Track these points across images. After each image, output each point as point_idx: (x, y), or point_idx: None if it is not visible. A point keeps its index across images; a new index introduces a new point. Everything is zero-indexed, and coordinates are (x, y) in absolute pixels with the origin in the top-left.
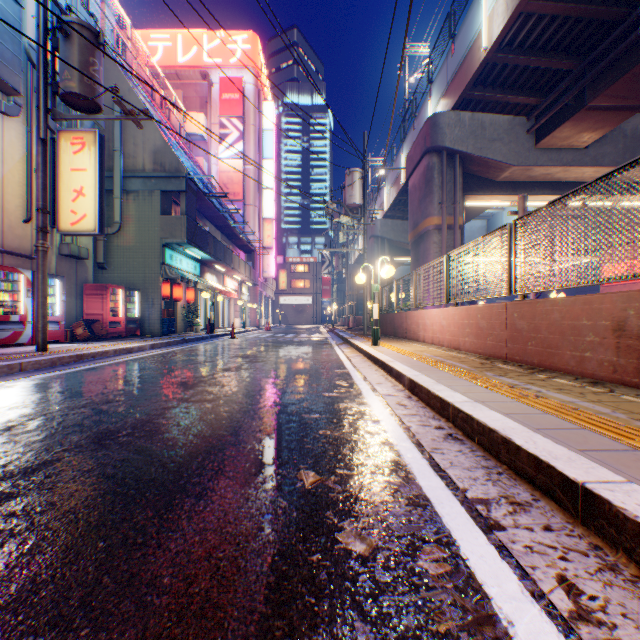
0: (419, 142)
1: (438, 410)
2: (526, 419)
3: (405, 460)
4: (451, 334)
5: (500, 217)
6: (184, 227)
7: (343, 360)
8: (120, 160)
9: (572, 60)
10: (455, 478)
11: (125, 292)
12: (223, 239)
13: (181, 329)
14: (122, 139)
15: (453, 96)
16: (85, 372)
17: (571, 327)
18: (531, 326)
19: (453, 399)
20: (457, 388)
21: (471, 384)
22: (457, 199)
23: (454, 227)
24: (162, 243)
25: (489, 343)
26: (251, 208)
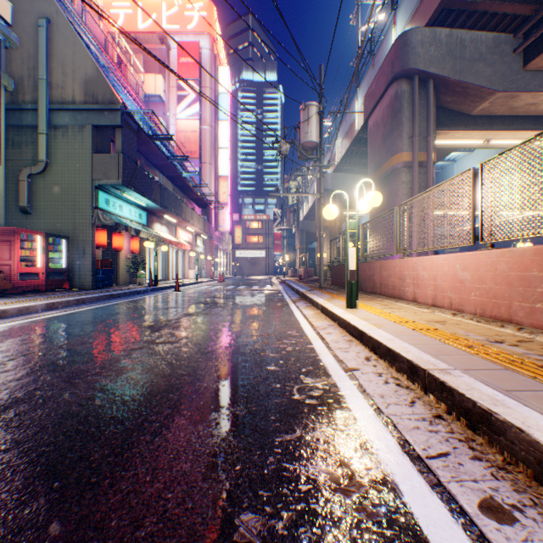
0: (384, 71)
1: None
2: None
3: None
4: (487, 294)
5: (451, 169)
6: (119, 167)
7: (310, 337)
8: (45, 90)
9: None
10: None
11: (45, 239)
12: (176, 191)
13: (125, 281)
14: (48, 67)
15: (429, 8)
16: None
17: None
18: None
19: None
20: None
21: None
22: (431, 131)
23: (427, 164)
24: (94, 185)
25: None
26: (207, 166)
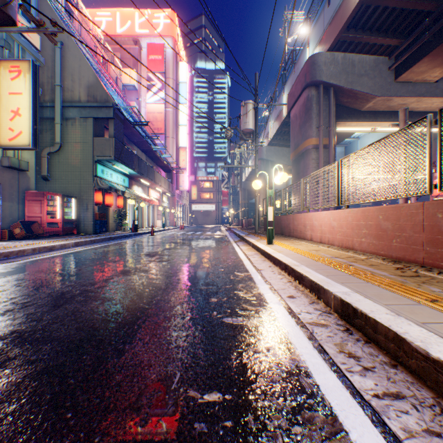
0: (300, 79)
1: None
2: None
3: None
4: (343, 234)
5: (356, 144)
6: (112, 147)
7: (242, 259)
8: (60, 93)
9: (434, 1)
10: None
11: (62, 199)
12: (148, 160)
13: (113, 228)
14: (62, 76)
15: (329, 39)
16: None
17: None
18: None
19: None
20: None
21: None
22: (331, 124)
23: (329, 146)
24: (94, 160)
25: (396, 245)
26: (170, 139)
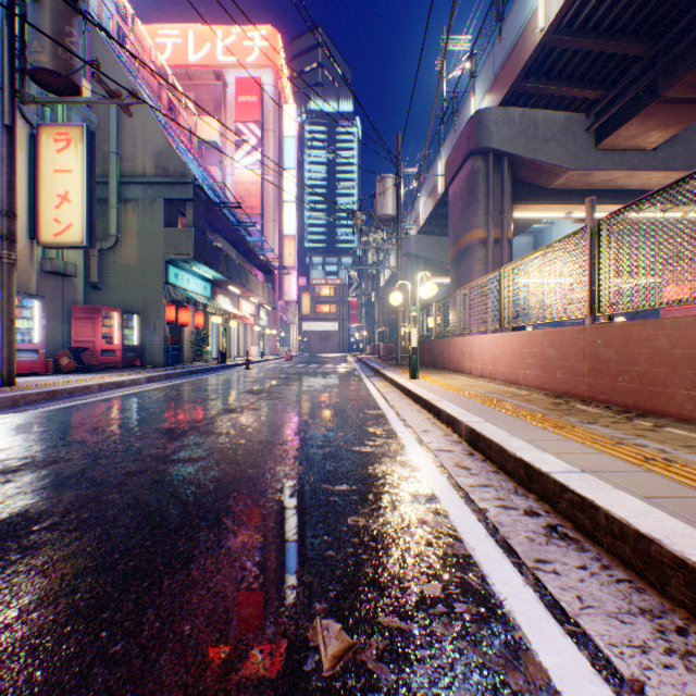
0: (461, 144)
1: (521, 480)
2: (688, 511)
3: (497, 590)
4: (507, 365)
5: (549, 233)
6: (191, 241)
7: (376, 397)
8: (117, 164)
9: (643, 44)
10: (605, 646)
11: (121, 316)
12: (238, 257)
13: (189, 358)
14: (119, 139)
15: (501, 89)
16: (50, 414)
17: (688, 358)
18: (623, 356)
19: (547, 466)
20: (543, 445)
21: (559, 437)
22: (505, 209)
23: (502, 241)
24: (165, 259)
25: (560, 377)
26: (270, 223)
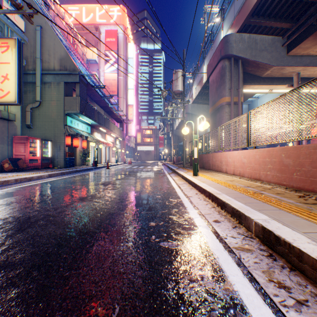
0: (216, 54)
1: None
2: None
3: None
4: (252, 168)
5: (256, 102)
6: (78, 104)
7: (175, 187)
8: (40, 64)
9: None
10: None
11: (41, 141)
12: (105, 114)
13: (79, 163)
14: (41, 51)
15: (238, 23)
16: None
17: None
18: None
19: None
20: None
21: None
22: (240, 86)
23: (238, 103)
24: (65, 113)
25: (296, 177)
26: (121, 99)
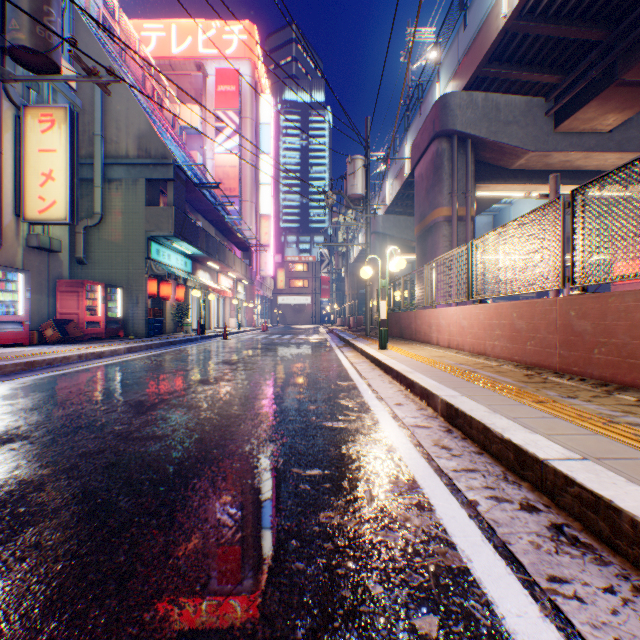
0: (427, 127)
1: (510, 464)
2: None
3: (510, 628)
4: (474, 336)
5: (507, 212)
6: (171, 219)
7: (347, 367)
8: (101, 145)
9: (601, 29)
10: None
11: (105, 289)
12: (217, 235)
13: (170, 330)
14: (103, 123)
15: (465, 74)
16: (24, 385)
17: None
18: (599, 328)
19: (543, 451)
20: (529, 423)
21: (544, 414)
22: (469, 188)
23: (466, 218)
24: (147, 236)
25: (530, 349)
26: (248, 204)
